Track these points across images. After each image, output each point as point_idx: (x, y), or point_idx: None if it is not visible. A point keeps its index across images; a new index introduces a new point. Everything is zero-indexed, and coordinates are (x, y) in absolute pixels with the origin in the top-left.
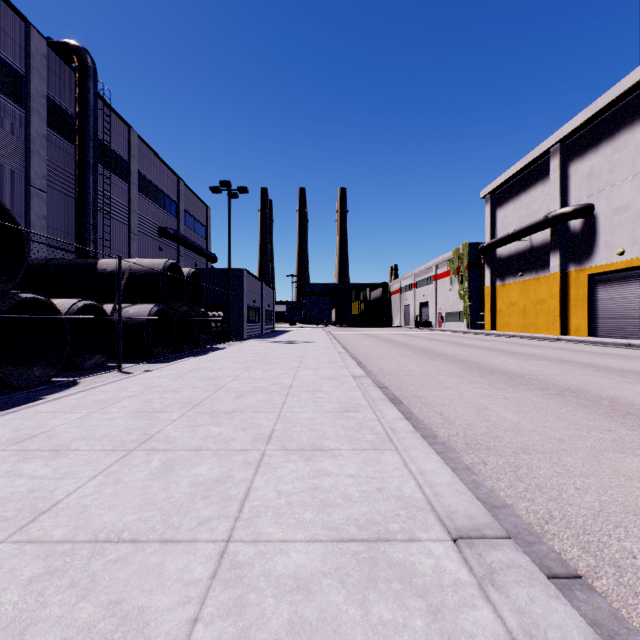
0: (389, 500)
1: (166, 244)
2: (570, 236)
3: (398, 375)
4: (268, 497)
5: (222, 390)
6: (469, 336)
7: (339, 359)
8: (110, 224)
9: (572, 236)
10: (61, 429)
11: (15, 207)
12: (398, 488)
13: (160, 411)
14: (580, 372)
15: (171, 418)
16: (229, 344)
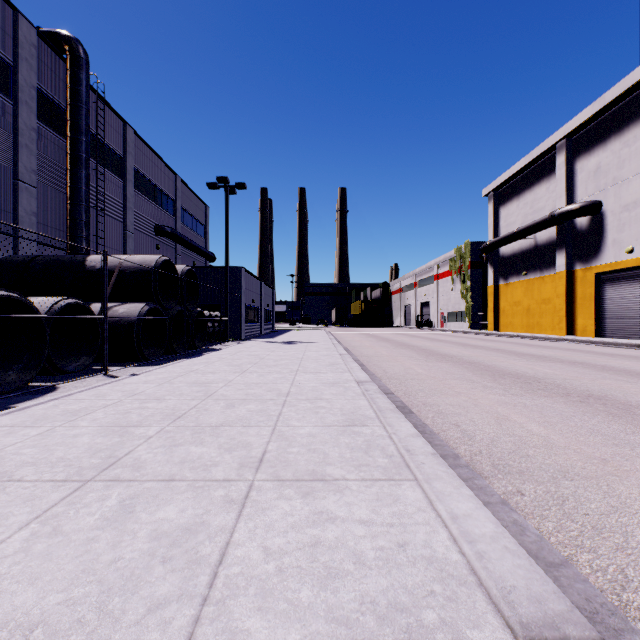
0: (416, 565)
1: (163, 242)
2: (576, 234)
3: (404, 379)
4: (251, 559)
5: (211, 398)
6: (472, 336)
7: (341, 361)
8: (104, 221)
9: (578, 234)
10: (12, 450)
11: (2, 202)
12: (426, 543)
13: (136, 425)
14: (598, 375)
15: (146, 434)
16: (226, 345)
